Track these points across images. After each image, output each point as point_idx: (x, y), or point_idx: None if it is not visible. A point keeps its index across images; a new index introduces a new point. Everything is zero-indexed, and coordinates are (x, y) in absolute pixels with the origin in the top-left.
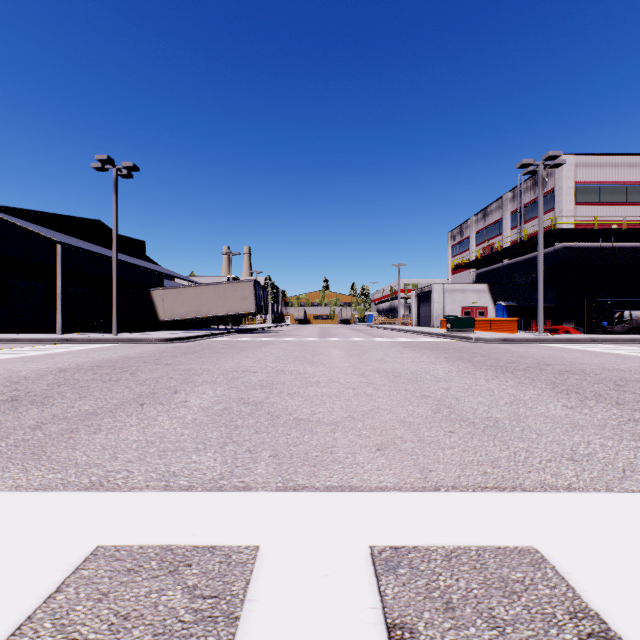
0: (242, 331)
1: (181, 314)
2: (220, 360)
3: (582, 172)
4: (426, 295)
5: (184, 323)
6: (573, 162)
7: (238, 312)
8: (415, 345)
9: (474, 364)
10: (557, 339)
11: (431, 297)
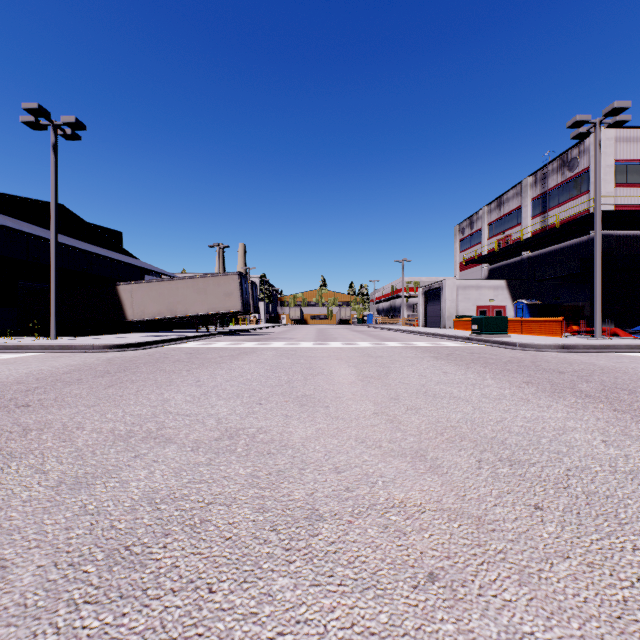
0: (227, 333)
1: (153, 313)
2: (139, 392)
3: (623, 148)
4: (435, 292)
5: (167, 323)
6: (613, 136)
7: (221, 311)
8: (448, 355)
9: (612, 405)
10: (633, 346)
11: (442, 294)
